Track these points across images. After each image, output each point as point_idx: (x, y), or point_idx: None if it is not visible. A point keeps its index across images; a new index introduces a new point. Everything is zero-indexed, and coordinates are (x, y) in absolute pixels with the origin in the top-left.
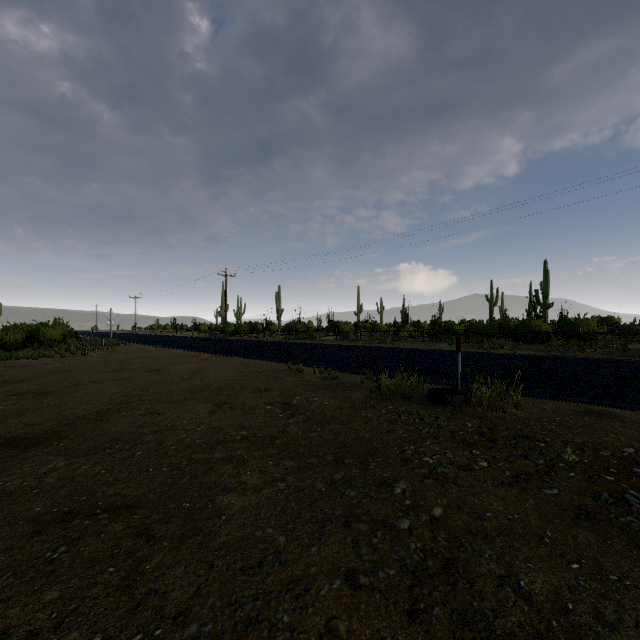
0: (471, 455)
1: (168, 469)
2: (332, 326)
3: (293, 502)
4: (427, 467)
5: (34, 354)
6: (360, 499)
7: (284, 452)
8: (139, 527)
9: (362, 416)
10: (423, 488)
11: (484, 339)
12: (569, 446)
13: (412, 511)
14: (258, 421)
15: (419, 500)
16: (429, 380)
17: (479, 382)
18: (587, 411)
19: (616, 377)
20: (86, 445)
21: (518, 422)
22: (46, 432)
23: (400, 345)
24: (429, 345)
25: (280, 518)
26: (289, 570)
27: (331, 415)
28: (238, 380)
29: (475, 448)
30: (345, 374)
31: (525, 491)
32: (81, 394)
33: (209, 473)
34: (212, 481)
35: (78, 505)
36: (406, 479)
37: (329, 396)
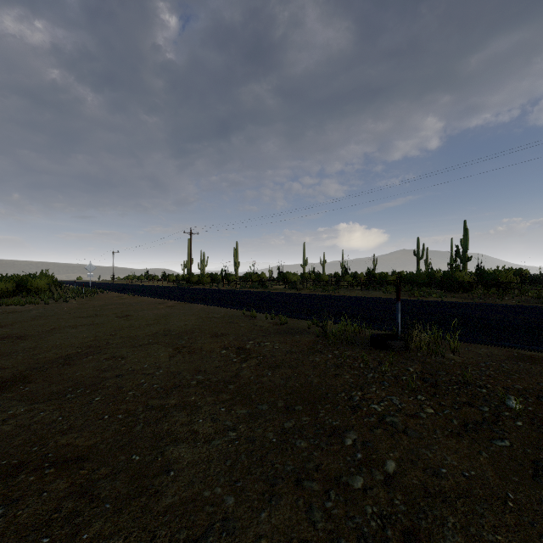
0: (417, 401)
1: (123, 416)
2: (282, 277)
3: (243, 455)
4: (375, 415)
5: (21, 301)
6: (311, 452)
7: (236, 398)
8: (84, 484)
9: (310, 361)
10: (374, 439)
11: (414, 288)
12: (511, 393)
13: (365, 466)
14: (213, 365)
15: (371, 453)
16: (370, 326)
17: (418, 328)
18: (520, 356)
19: (538, 323)
20: (49, 390)
21: (457, 367)
22: (15, 376)
23: (341, 293)
24: (366, 293)
25: (230, 474)
26: (237, 542)
27: (281, 359)
28: (198, 325)
29: (419, 394)
30: (294, 320)
31: (476, 442)
32: (55, 338)
33: (162, 421)
34: (164, 430)
35: (28, 457)
36: (356, 428)
37: (279, 341)
